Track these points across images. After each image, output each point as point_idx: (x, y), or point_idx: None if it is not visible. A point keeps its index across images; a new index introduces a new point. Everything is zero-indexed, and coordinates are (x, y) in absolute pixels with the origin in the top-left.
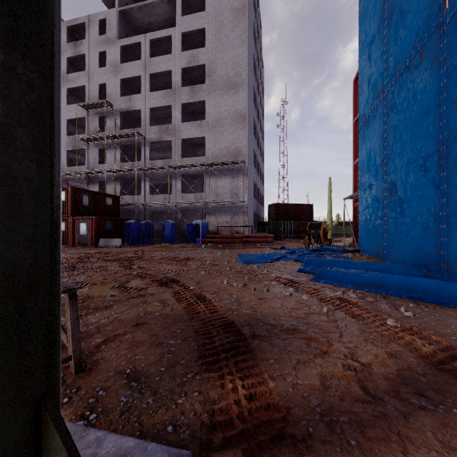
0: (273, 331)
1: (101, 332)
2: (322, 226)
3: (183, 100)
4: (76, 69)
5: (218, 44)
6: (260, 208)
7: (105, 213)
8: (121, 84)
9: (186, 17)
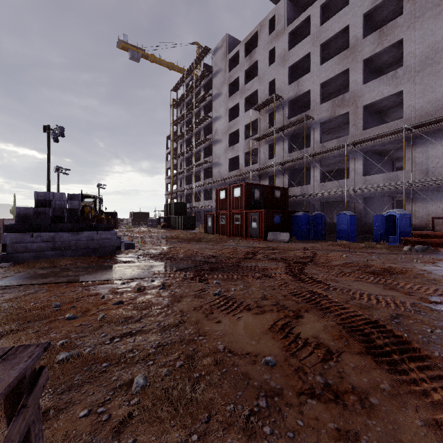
0: None
1: None
2: None
3: (366, 54)
4: (251, 80)
5: None
6: None
7: (273, 206)
8: (288, 72)
9: None
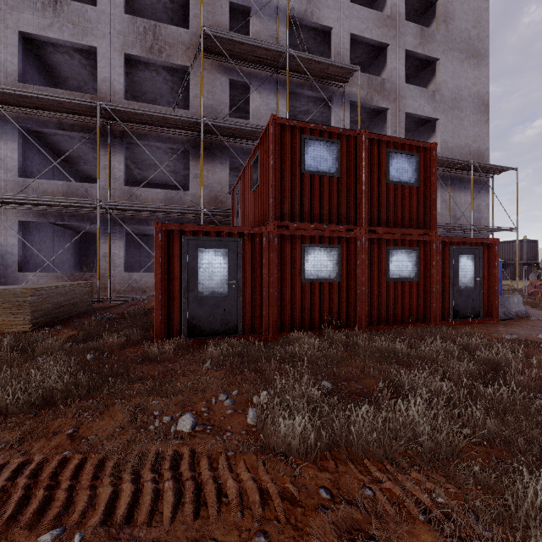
0: None
1: None
2: None
3: (408, 44)
4: None
5: None
6: None
7: None
8: None
9: None
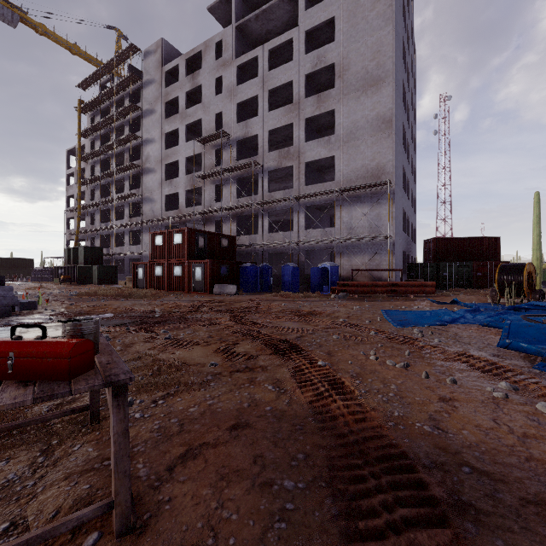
0: (505, 500)
1: (184, 433)
2: (525, 270)
3: (307, 114)
4: (194, 103)
5: (351, 33)
6: (411, 246)
7: (220, 256)
8: (237, 109)
9: (311, 10)
